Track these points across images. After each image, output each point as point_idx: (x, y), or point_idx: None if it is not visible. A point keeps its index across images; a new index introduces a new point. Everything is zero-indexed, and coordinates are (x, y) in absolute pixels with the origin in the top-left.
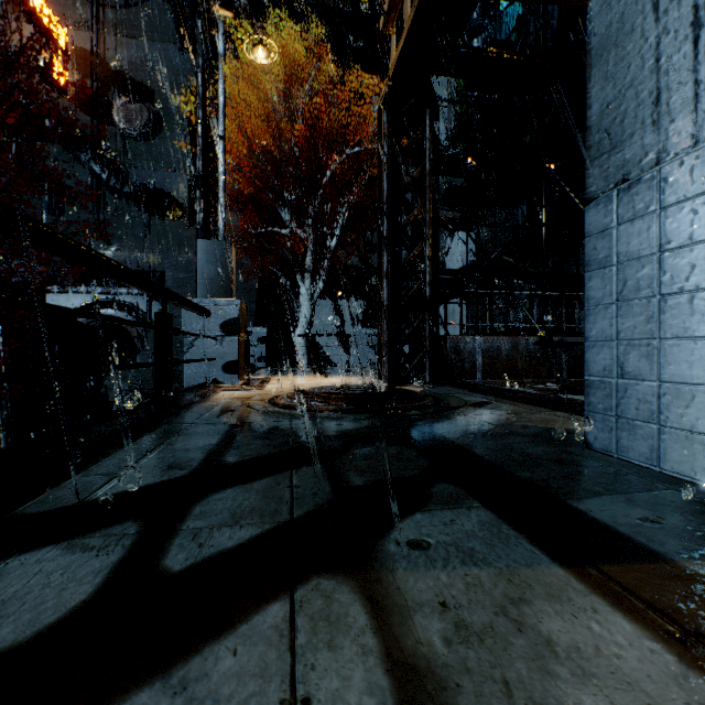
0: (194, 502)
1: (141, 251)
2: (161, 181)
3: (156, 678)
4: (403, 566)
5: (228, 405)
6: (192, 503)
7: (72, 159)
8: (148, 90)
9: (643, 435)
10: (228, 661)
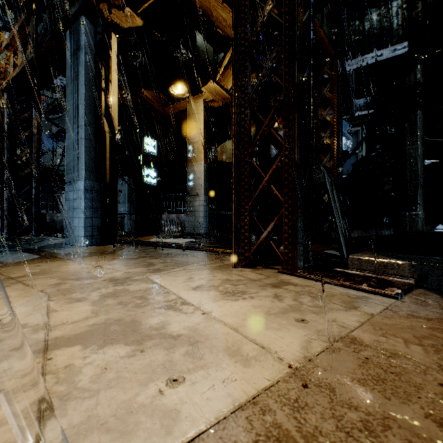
0: None
1: None
2: None
3: None
4: None
5: None
6: None
7: None
8: None
9: (72, 238)
10: None
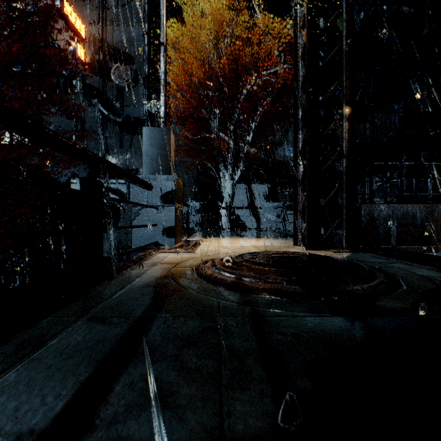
0: None
1: (125, 157)
2: (138, 113)
3: None
4: None
5: (153, 275)
6: None
7: (88, 104)
8: (130, 57)
9: None
10: None
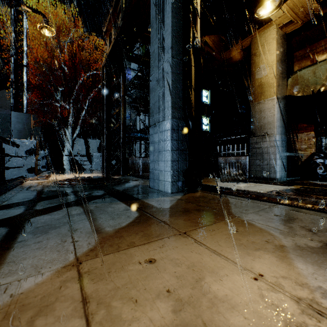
0: (37, 203)
1: None
2: None
3: (44, 214)
4: (91, 204)
5: (34, 185)
6: (37, 203)
7: None
8: None
9: (157, 183)
10: (56, 213)
